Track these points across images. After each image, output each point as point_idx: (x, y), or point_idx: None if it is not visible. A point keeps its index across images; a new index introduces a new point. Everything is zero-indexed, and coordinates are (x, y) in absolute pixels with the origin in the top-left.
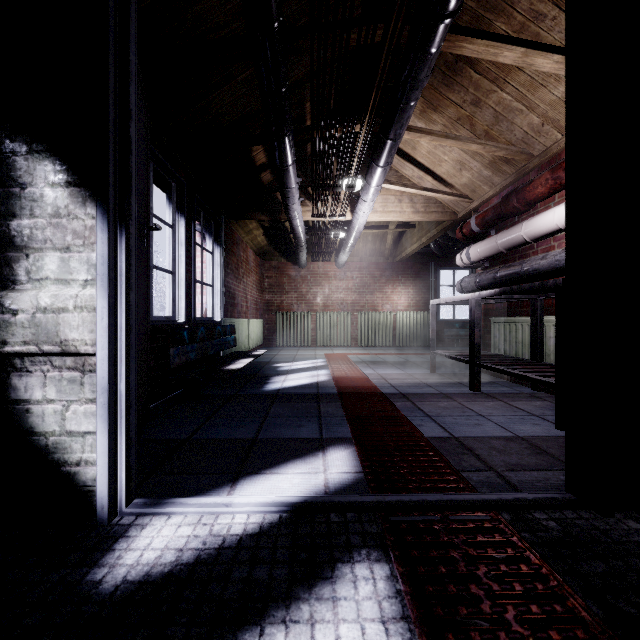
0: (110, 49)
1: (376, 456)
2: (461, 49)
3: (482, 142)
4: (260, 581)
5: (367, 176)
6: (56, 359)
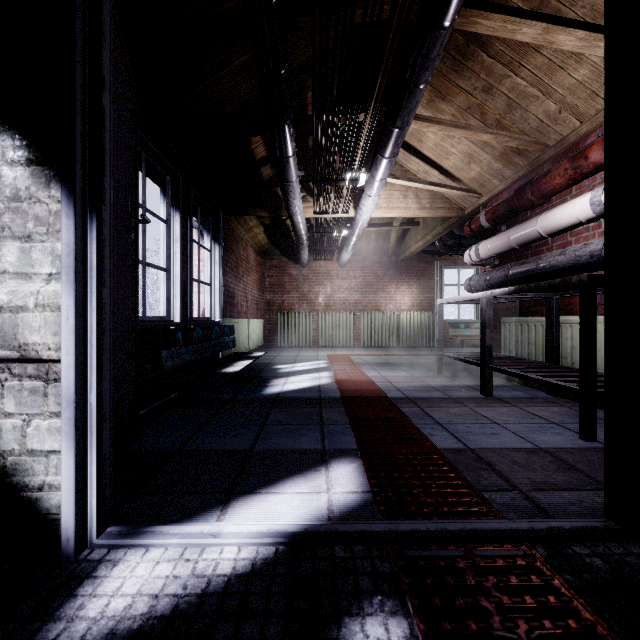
0: (77, 3)
1: (385, 472)
2: (476, 26)
3: (494, 132)
4: None
5: (372, 169)
6: (15, 366)
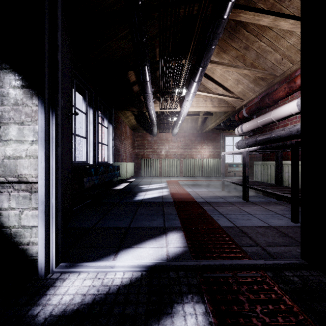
0: (46, 10)
1: (194, 237)
2: (240, 17)
3: (249, 69)
4: (129, 315)
5: (188, 87)
6: (16, 185)
